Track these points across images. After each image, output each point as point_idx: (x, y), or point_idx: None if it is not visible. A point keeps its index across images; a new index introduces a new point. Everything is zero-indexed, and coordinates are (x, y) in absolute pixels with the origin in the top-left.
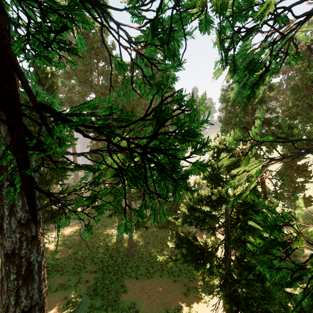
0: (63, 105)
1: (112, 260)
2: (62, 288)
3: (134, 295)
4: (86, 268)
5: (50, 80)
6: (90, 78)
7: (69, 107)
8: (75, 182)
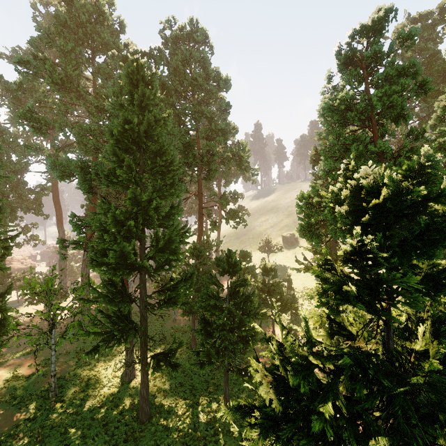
0: None
1: (106, 434)
2: None
3: None
4: None
5: None
6: (76, 79)
7: (33, 130)
8: (61, 266)
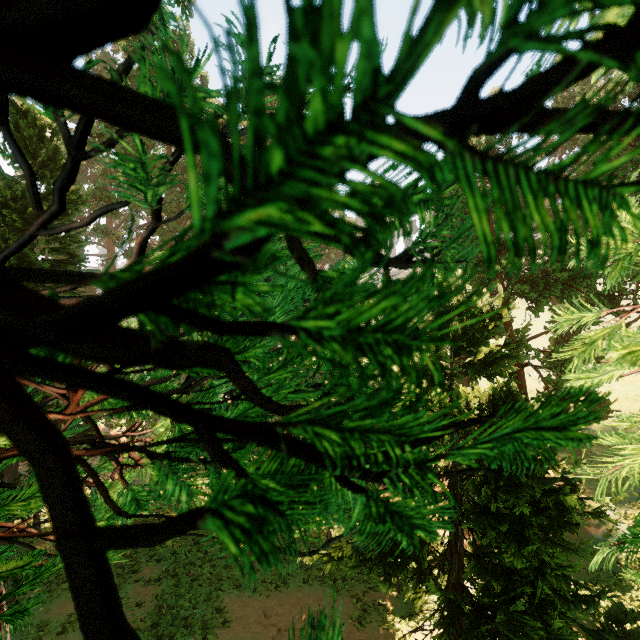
0: (82, 204)
1: (198, 551)
2: (77, 626)
3: (245, 632)
4: (137, 573)
5: (50, 145)
6: (150, 147)
7: None
8: None
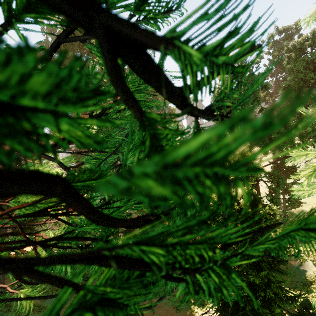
0: None
1: None
2: (36, 311)
3: None
4: None
5: None
6: None
7: None
8: None
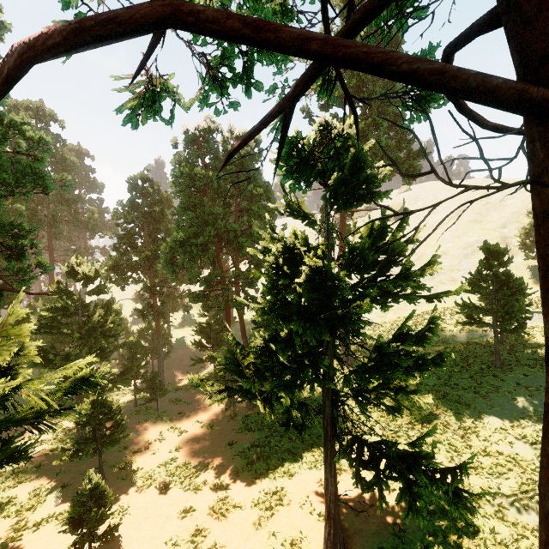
0: None
1: None
2: None
3: None
4: None
5: None
6: None
7: None
8: None
